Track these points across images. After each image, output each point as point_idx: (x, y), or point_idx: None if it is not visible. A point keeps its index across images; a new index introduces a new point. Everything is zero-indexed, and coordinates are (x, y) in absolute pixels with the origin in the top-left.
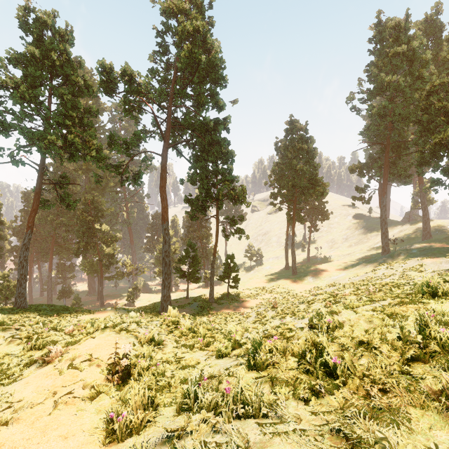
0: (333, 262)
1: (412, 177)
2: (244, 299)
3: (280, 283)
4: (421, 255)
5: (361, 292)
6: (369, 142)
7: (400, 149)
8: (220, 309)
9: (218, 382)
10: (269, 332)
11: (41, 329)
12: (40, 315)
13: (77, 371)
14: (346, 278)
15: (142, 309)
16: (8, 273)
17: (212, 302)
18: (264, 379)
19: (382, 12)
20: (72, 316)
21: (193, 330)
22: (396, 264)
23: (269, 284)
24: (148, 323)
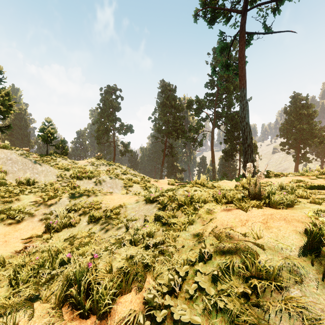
0: None
1: None
2: None
3: None
4: None
5: None
6: None
7: None
8: None
9: None
10: None
11: None
12: None
13: None
14: None
15: None
16: None
17: None
18: None
19: None
20: None
21: None
22: None
23: None
24: None
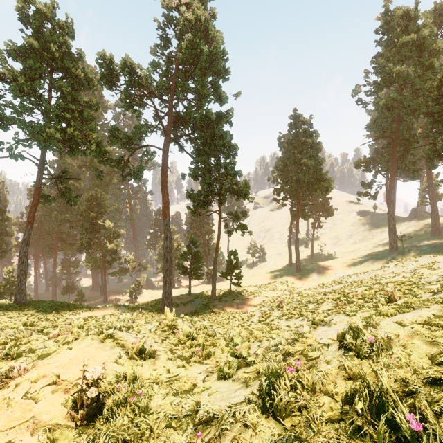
0: (338, 258)
1: (421, 171)
2: (247, 297)
3: (284, 280)
4: (433, 252)
5: (375, 292)
6: (375, 136)
7: (408, 142)
8: (223, 307)
9: (219, 433)
10: (284, 348)
11: (22, 332)
12: (38, 312)
13: (33, 402)
14: (352, 276)
15: (143, 305)
16: (12, 268)
17: (215, 299)
18: (289, 438)
19: (390, 1)
20: (71, 313)
21: (191, 335)
22: (406, 262)
23: (272, 281)
24: (140, 328)
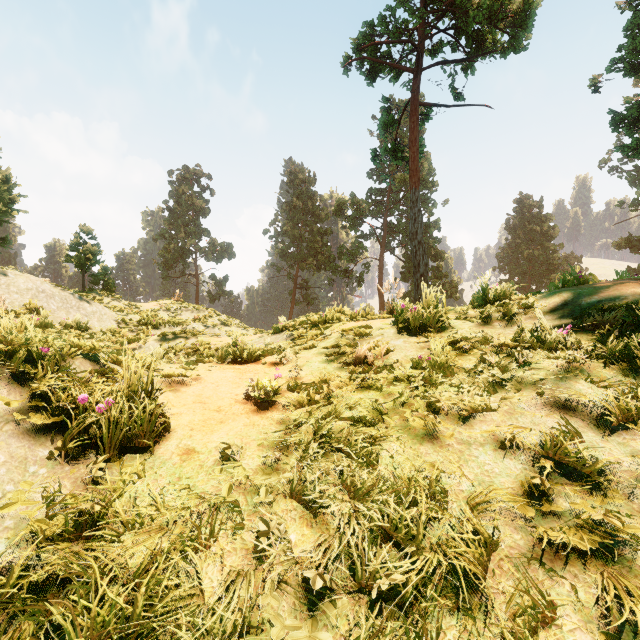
0: None
1: None
2: None
3: None
4: None
5: None
6: None
7: None
8: None
9: None
10: None
11: None
12: None
13: None
14: None
15: None
16: None
17: None
18: None
19: None
20: None
21: None
22: None
23: None
24: None
